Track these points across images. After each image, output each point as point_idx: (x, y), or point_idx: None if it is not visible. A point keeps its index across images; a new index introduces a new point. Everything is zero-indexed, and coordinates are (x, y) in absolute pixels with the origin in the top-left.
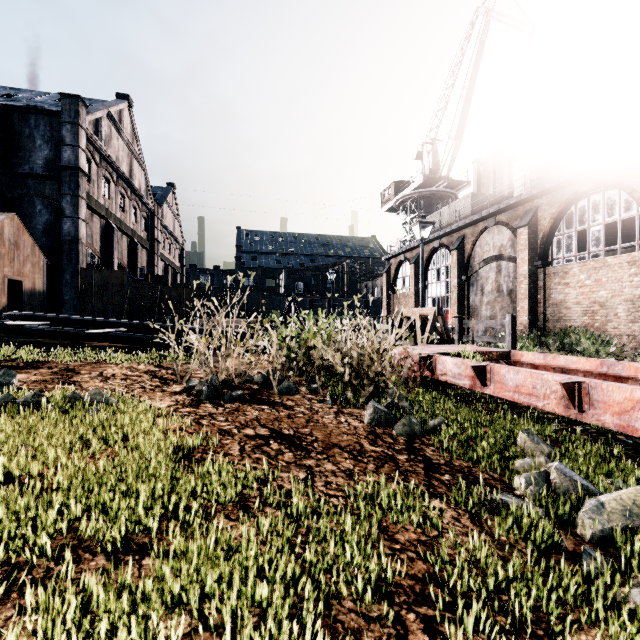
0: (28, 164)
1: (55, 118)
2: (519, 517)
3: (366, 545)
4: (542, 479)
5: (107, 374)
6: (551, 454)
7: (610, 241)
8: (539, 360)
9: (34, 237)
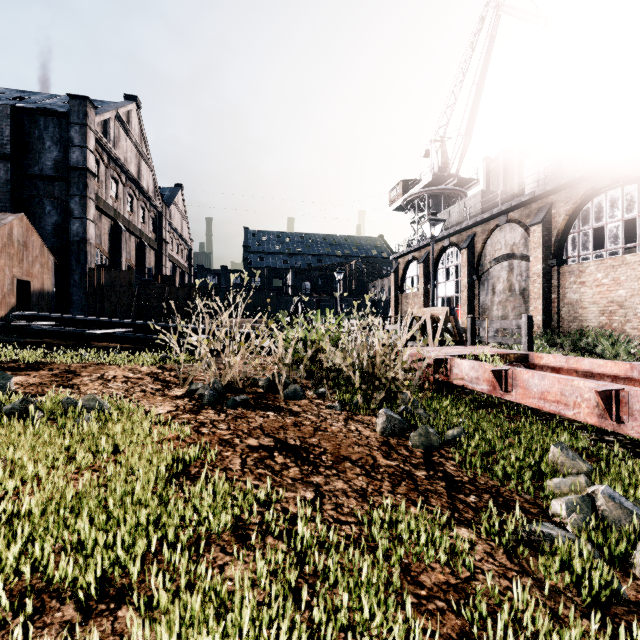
0: (38, 165)
1: (64, 119)
2: (567, 556)
3: (386, 590)
4: (586, 505)
5: (108, 376)
6: (589, 472)
7: (626, 239)
8: (561, 363)
9: (43, 238)
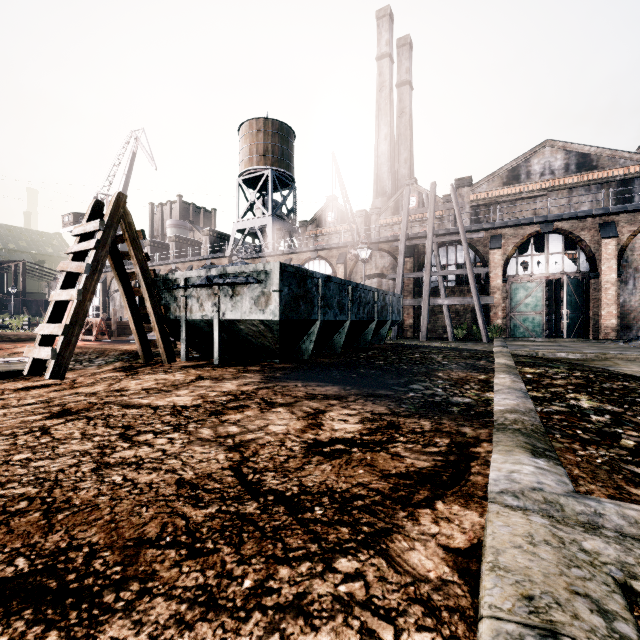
0: None
1: None
2: None
3: None
4: None
5: None
6: None
7: None
8: None
9: None
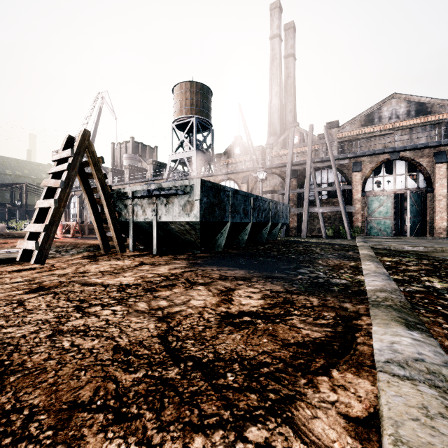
0: None
1: None
2: None
3: None
4: None
5: None
6: None
7: None
8: None
9: None
